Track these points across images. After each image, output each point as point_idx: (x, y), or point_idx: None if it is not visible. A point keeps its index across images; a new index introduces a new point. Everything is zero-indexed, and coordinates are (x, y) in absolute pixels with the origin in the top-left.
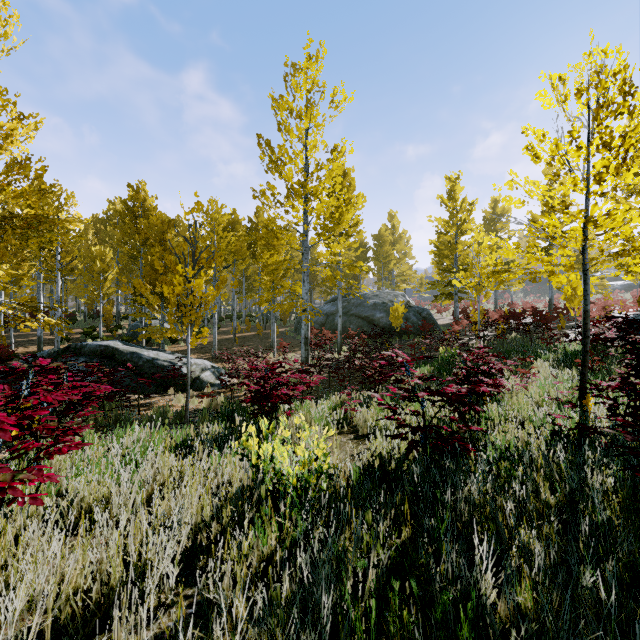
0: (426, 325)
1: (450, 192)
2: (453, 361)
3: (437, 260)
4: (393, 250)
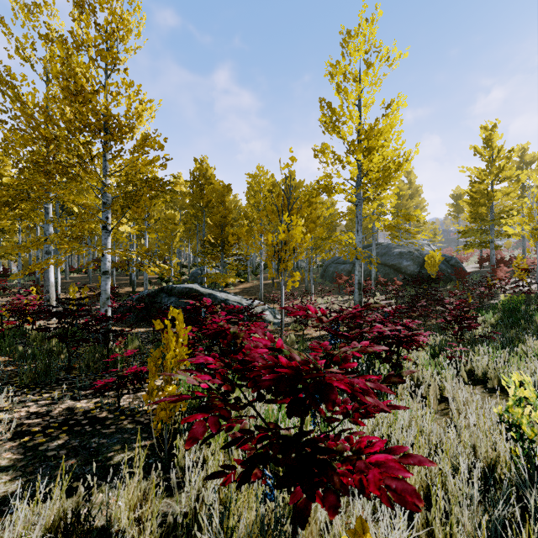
0: (462, 272)
1: (486, 141)
2: (519, 309)
3: (454, 211)
4: (412, 203)
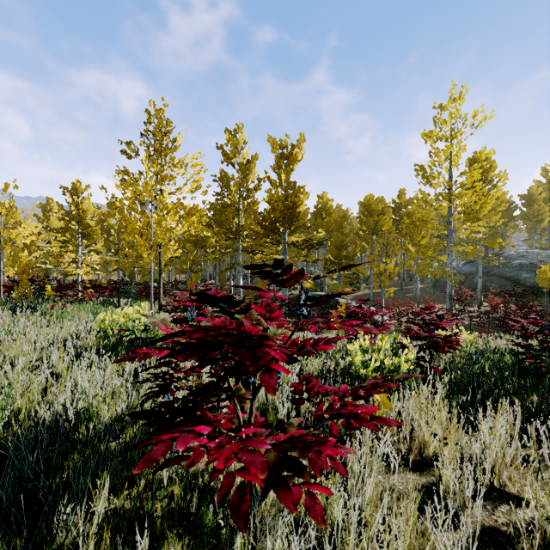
0: None
1: None
2: None
3: None
4: (547, 207)
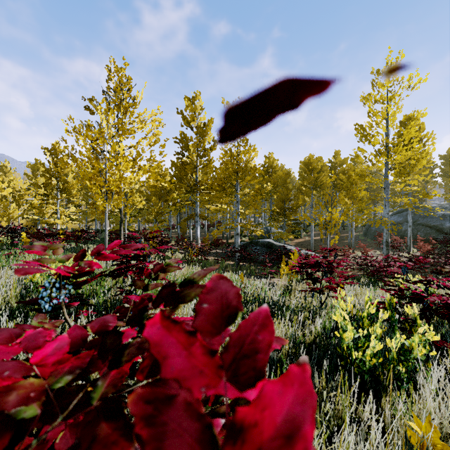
0: None
1: None
2: None
3: None
4: None
